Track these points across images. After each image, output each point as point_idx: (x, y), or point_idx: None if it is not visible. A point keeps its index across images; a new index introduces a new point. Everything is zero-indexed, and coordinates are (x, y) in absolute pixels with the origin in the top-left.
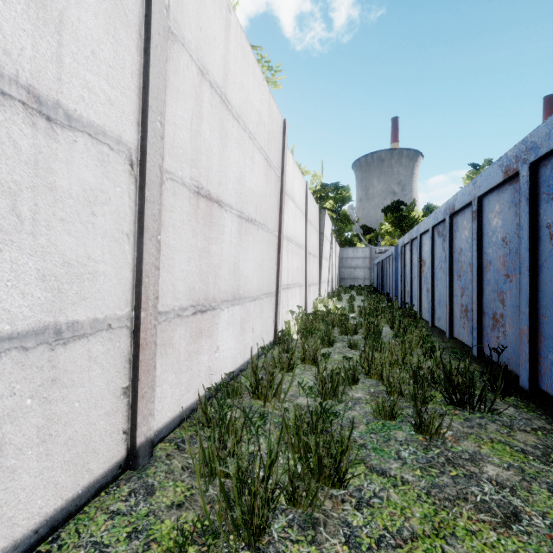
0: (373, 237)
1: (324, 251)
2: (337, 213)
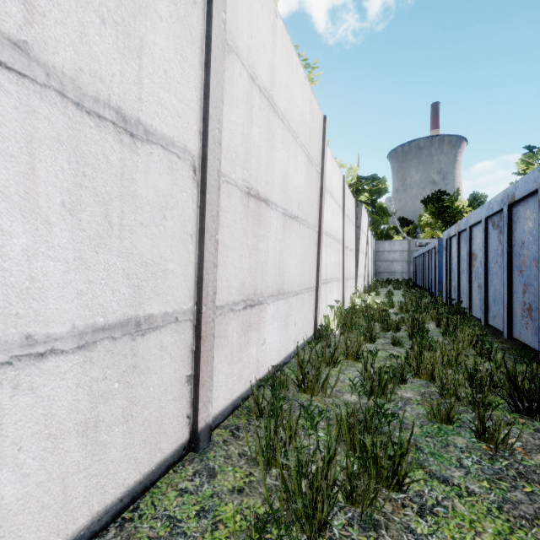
0: (412, 229)
1: (361, 244)
2: (372, 206)
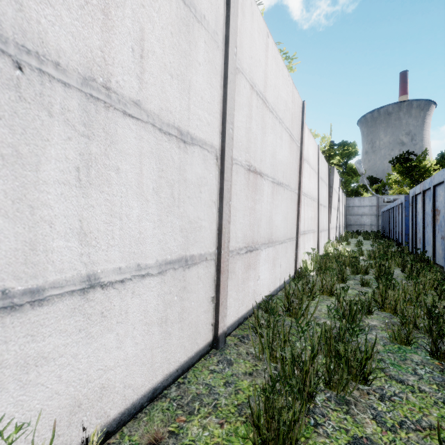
0: (380, 186)
1: (333, 201)
2: (343, 167)
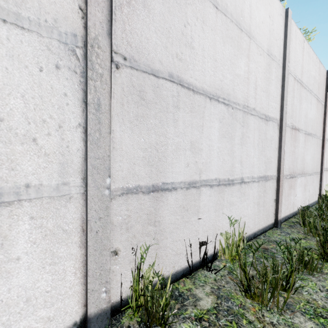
0: None
1: None
2: None
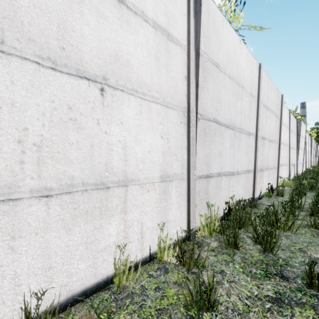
0: None
1: (317, 153)
2: (318, 134)
